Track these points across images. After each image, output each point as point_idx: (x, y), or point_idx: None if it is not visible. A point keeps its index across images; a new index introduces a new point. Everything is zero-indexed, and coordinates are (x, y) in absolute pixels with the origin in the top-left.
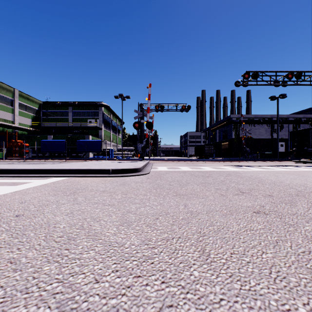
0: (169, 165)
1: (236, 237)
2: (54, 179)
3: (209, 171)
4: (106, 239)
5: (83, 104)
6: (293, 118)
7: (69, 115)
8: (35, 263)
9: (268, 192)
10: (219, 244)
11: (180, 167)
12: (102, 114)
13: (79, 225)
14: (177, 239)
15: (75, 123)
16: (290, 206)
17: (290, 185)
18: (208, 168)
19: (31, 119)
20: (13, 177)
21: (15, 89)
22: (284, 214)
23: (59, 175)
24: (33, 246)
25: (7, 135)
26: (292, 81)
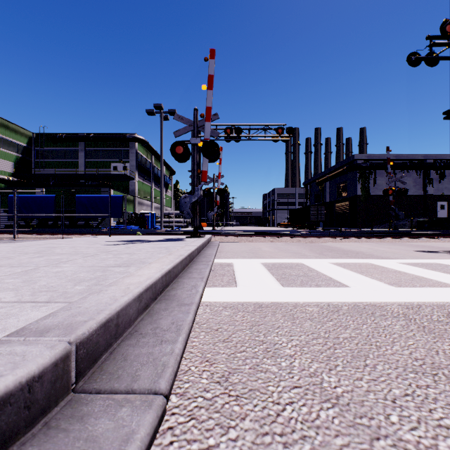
0: (265, 253)
1: None
2: None
3: None
4: None
5: (103, 137)
6: None
7: (80, 157)
8: None
9: None
10: None
11: (311, 264)
12: (135, 155)
13: None
14: None
15: (89, 170)
16: None
17: None
18: (432, 273)
19: (13, 162)
20: None
21: None
22: None
23: None
24: None
25: None
26: None
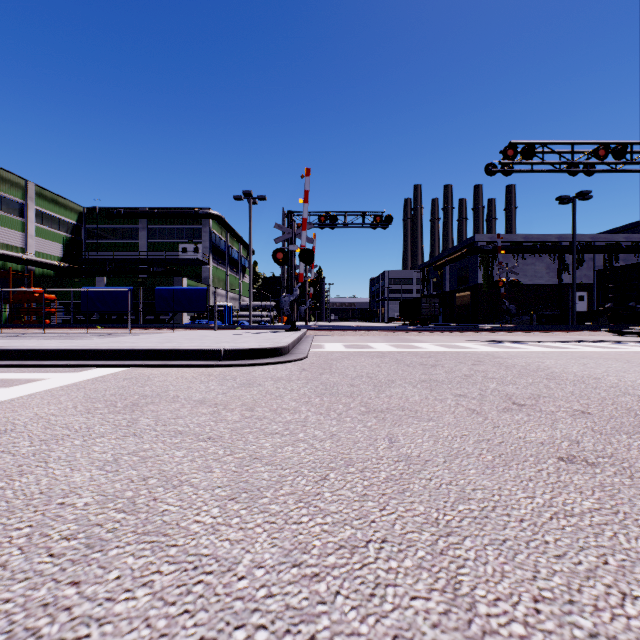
0: (348, 341)
1: (534, 538)
2: (98, 372)
3: (434, 353)
4: (189, 545)
5: (170, 213)
6: (604, 242)
7: (142, 236)
8: None
9: (578, 404)
10: (493, 564)
11: (372, 344)
12: (209, 234)
13: (125, 500)
14: (378, 545)
15: (153, 253)
16: None
17: (621, 385)
18: (432, 346)
19: (63, 243)
20: (10, 366)
21: (29, 182)
22: (636, 466)
23: (110, 362)
24: None
25: (10, 277)
26: (607, 163)
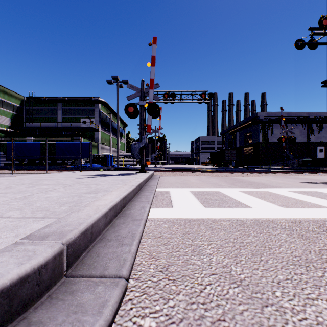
0: (192, 184)
1: None
2: None
3: None
4: None
5: (75, 100)
6: None
7: (59, 114)
8: None
9: None
10: None
11: (225, 191)
12: (98, 113)
13: None
14: None
15: (65, 123)
16: None
17: None
18: (311, 198)
19: (10, 117)
20: None
21: None
22: None
23: None
24: None
25: None
26: None
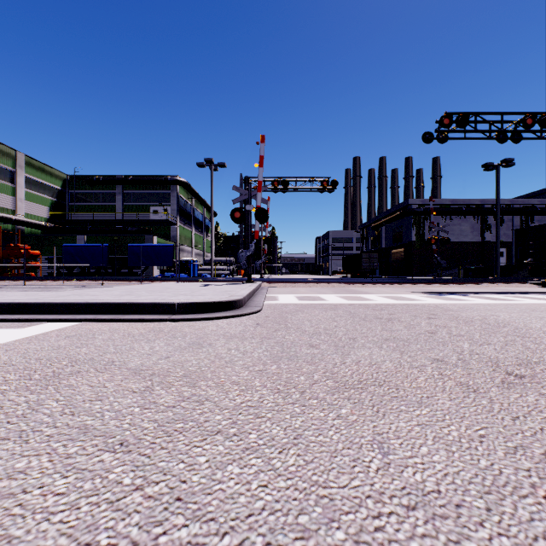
0: (300, 292)
1: None
2: (44, 328)
3: (384, 305)
4: None
5: (142, 180)
6: (521, 205)
7: (118, 200)
8: None
9: None
10: None
11: (322, 296)
12: (177, 198)
13: None
14: None
15: (128, 214)
16: None
17: None
18: (379, 298)
19: (49, 206)
20: None
21: (19, 152)
22: None
23: (62, 316)
24: None
25: None
26: (533, 131)
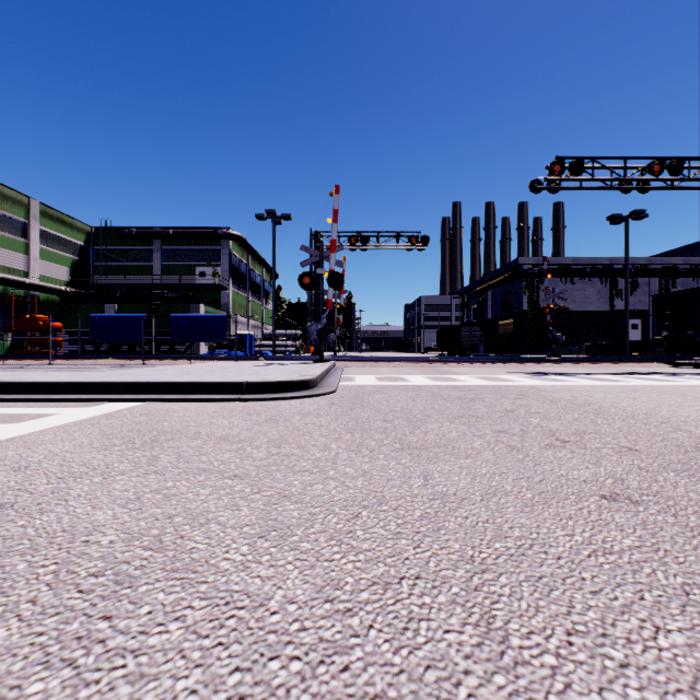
0: (381, 373)
1: (571, 575)
2: (112, 407)
3: (474, 386)
4: (219, 581)
5: (186, 234)
6: (660, 265)
7: (155, 259)
8: (5, 671)
9: (625, 440)
10: (528, 599)
11: (407, 376)
12: (229, 257)
13: (151, 538)
14: (411, 581)
15: (168, 276)
16: (690, 479)
17: (673, 421)
18: (472, 379)
19: (69, 267)
20: (17, 401)
21: (33, 199)
22: (681, 504)
23: (124, 396)
24: (14, 608)
25: (12, 303)
26: (662, 179)
